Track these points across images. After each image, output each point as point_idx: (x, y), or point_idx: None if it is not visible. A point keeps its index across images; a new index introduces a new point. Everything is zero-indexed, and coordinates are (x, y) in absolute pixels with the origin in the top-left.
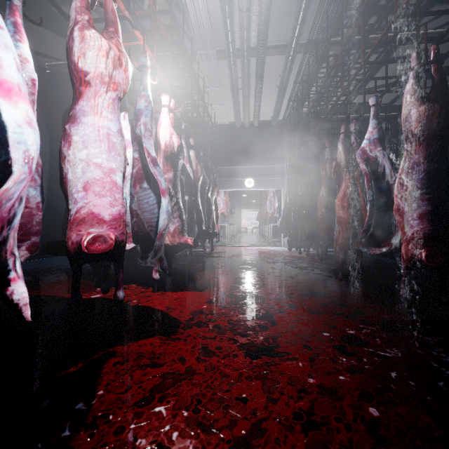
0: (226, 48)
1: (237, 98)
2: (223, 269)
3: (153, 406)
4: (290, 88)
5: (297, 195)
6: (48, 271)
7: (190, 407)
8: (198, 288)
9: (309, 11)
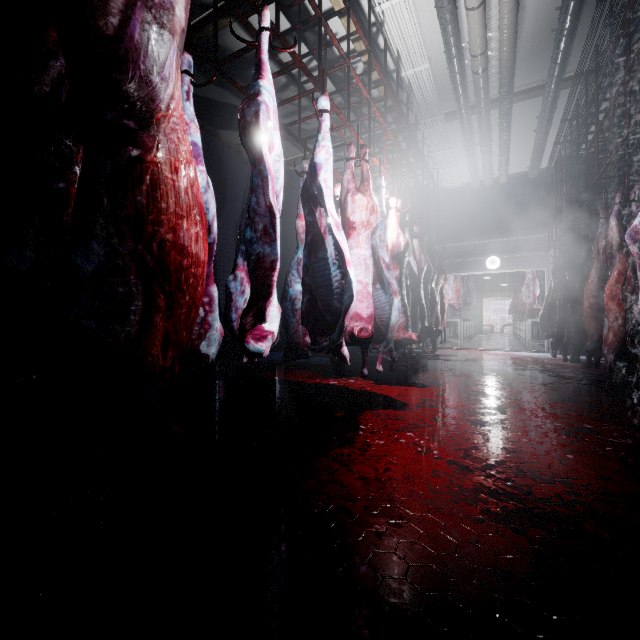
0: (457, 110)
1: (473, 157)
2: (453, 371)
3: (405, 432)
4: (556, 128)
5: (565, 279)
6: (279, 363)
7: (429, 436)
8: (425, 385)
9: (573, 43)
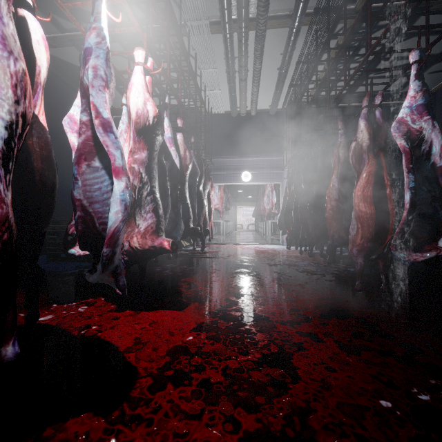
0: (221, 18)
1: (233, 82)
2: (217, 273)
3: None
4: (292, 71)
5: (300, 188)
6: None
7: None
8: (184, 304)
9: None
